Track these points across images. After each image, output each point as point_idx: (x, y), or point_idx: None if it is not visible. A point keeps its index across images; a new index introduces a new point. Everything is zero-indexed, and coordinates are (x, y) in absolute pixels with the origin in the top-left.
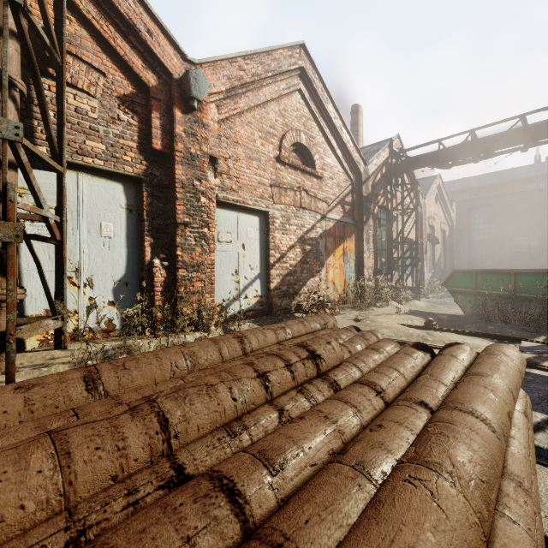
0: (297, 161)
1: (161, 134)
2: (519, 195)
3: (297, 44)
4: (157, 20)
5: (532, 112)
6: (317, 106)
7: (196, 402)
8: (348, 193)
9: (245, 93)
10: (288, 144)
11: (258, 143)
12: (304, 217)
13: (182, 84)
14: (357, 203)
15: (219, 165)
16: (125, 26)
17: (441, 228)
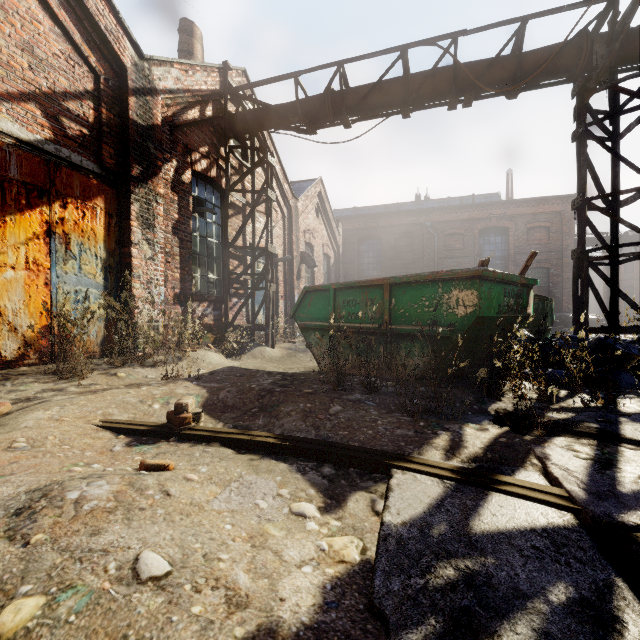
0: None
1: None
2: (403, 228)
3: None
4: None
5: (415, 43)
6: None
7: None
8: (77, 94)
9: None
10: None
11: None
12: None
13: None
14: (115, 131)
15: None
16: None
17: (324, 251)
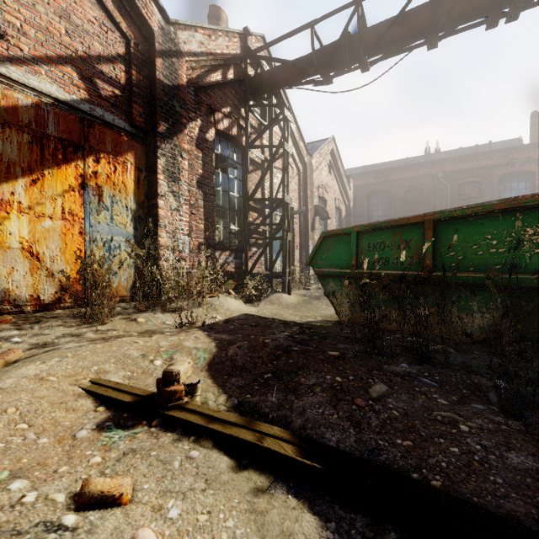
0: None
1: None
2: (413, 181)
3: None
4: None
5: None
6: None
7: None
8: (110, 58)
9: None
10: None
11: None
12: None
13: None
14: (144, 91)
15: None
16: None
17: (336, 204)
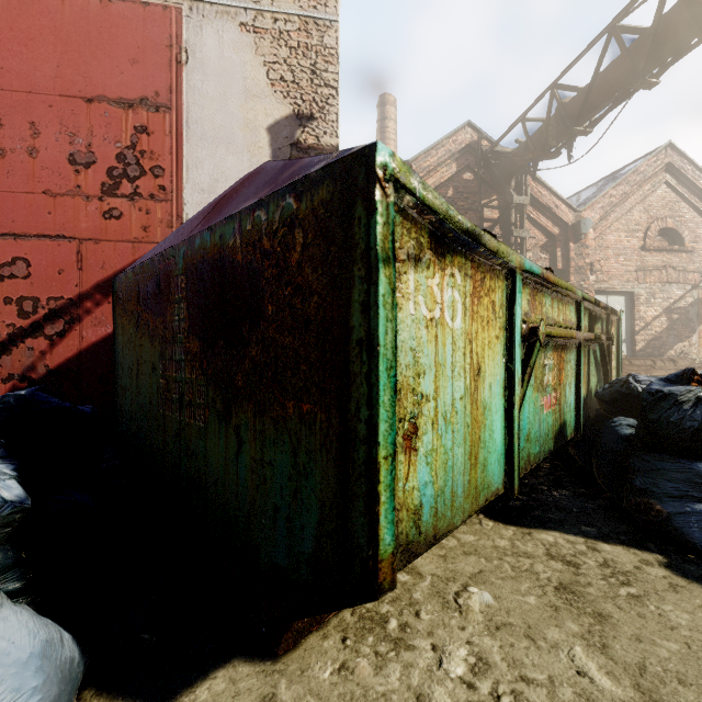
0: (662, 242)
1: (561, 260)
2: None
3: (662, 147)
4: (560, 198)
5: None
6: (686, 187)
7: (635, 360)
8: None
9: (613, 210)
10: (652, 233)
11: (624, 242)
12: (670, 291)
13: (574, 227)
14: None
15: (594, 267)
16: (544, 209)
17: None
